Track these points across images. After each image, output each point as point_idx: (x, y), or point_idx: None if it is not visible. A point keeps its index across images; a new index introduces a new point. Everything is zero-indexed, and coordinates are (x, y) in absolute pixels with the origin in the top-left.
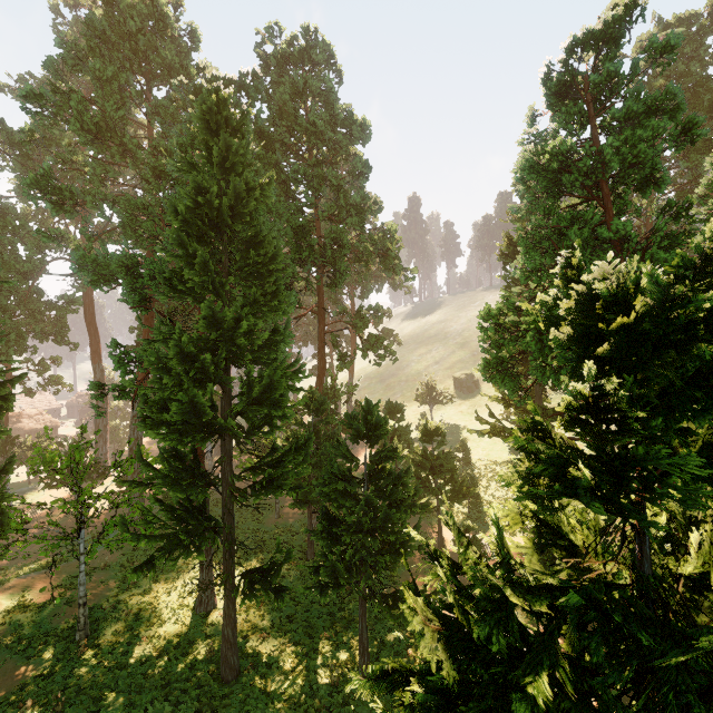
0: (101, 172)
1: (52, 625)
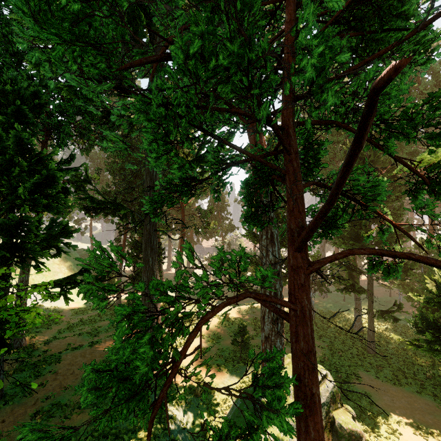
0: None
1: None
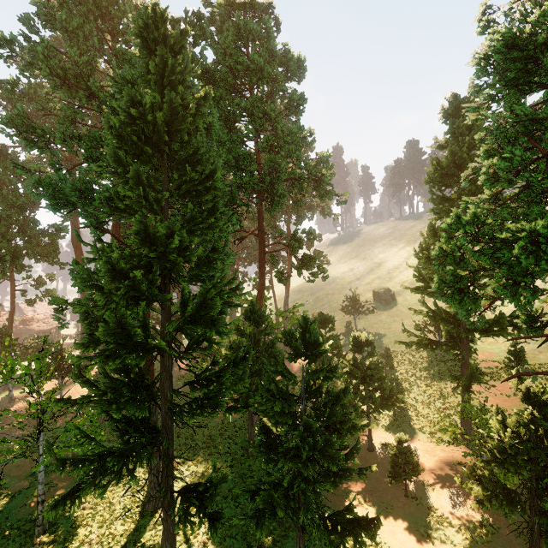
0: (71, 113)
1: (18, 516)
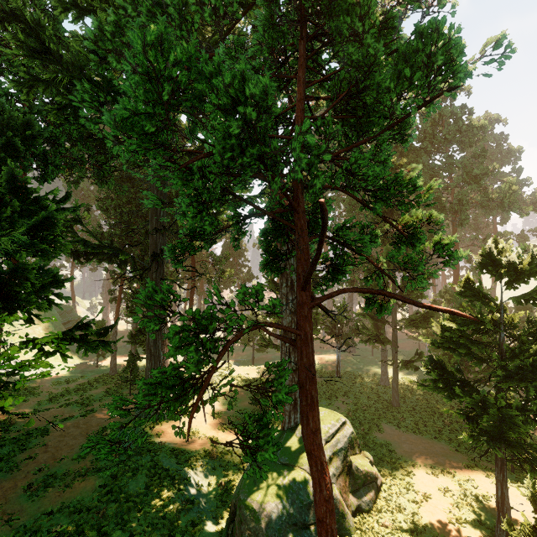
0: None
1: (325, 370)
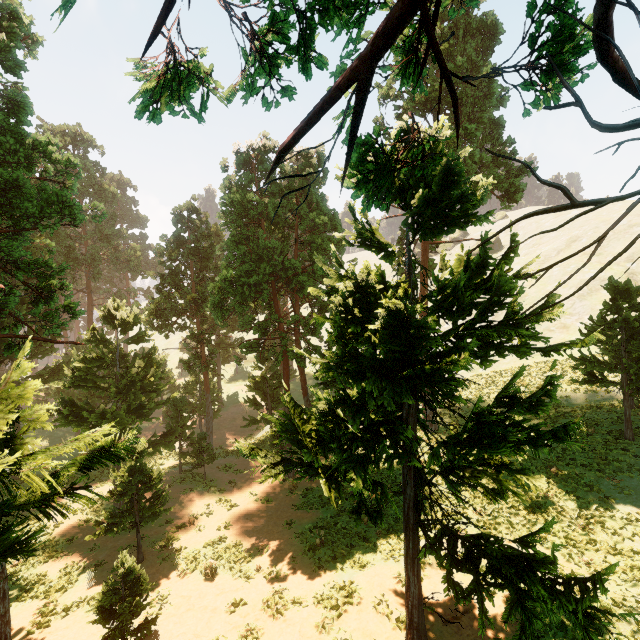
0: None
1: None
